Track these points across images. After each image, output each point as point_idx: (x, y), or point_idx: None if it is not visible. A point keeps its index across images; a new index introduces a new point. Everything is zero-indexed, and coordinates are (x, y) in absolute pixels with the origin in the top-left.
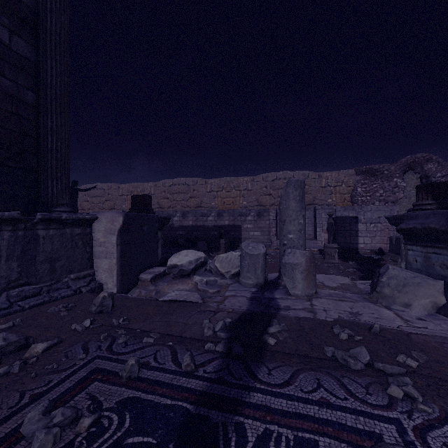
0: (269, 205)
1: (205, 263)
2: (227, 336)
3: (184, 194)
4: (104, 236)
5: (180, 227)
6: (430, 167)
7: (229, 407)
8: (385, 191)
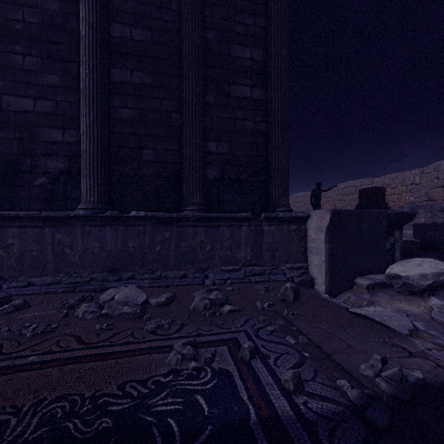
0: None
1: None
2: (391, 392)
3: None
4: (315, 233)
5: None
6: None
7: None
8: None
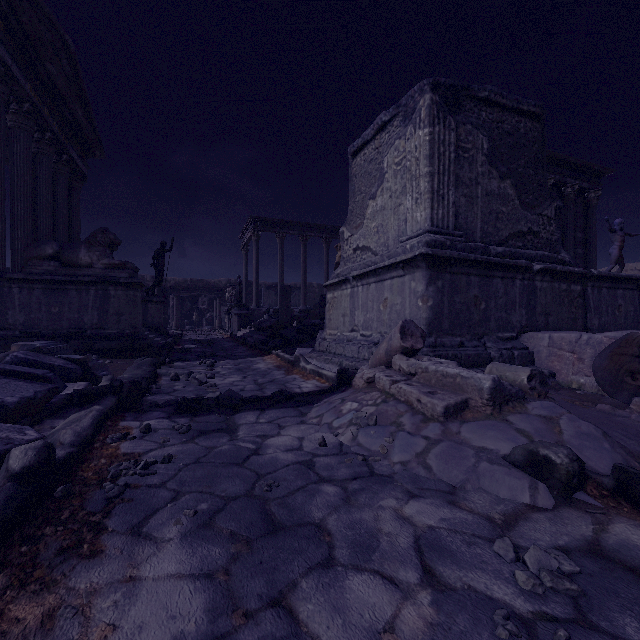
0: None
1: None
2: None
3: None
4: None
5: None
6: None
7: None
8: None
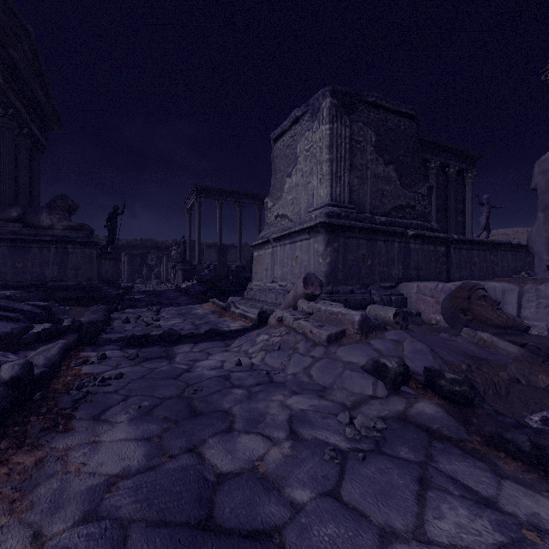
0: None
1: None
2: None
3: None
4: None
5: None
6: None
7: None
8: None
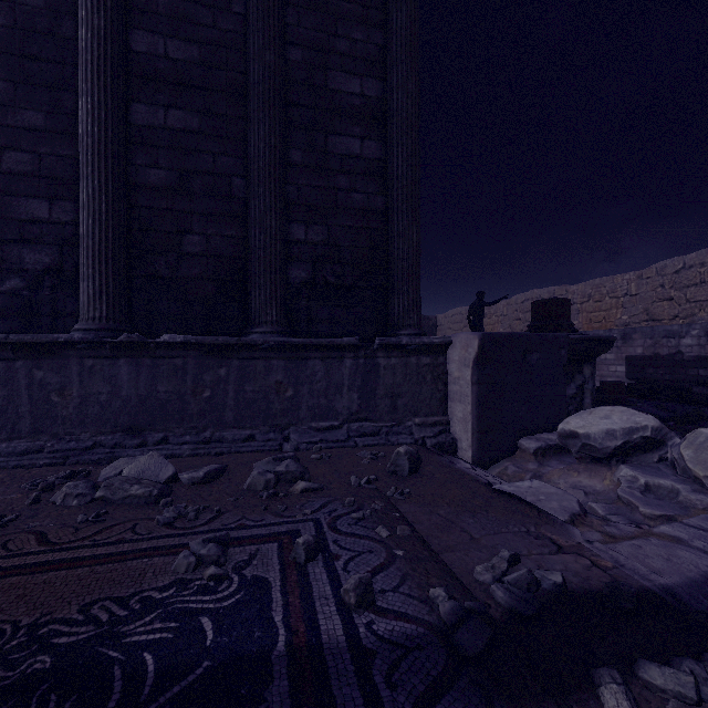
0: None
1: (658, 443)
2: (509, 604)
3: None
4: (458, 369)
5: (699, 361)
6: None
7: (308, 702)
8: None
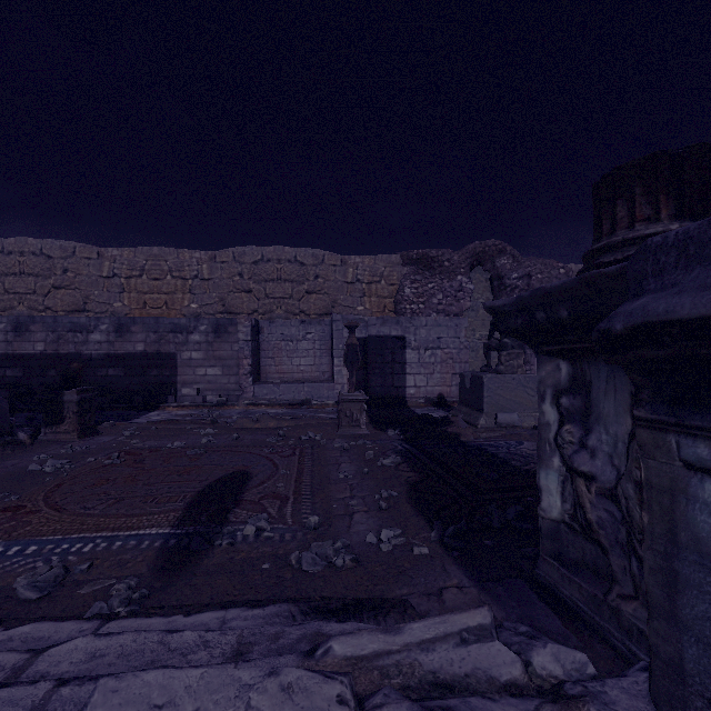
0: (247, 312)
1: None
2: None
3: (37, 277)
4: None
5: (7, 359)
6: (504, 263)
7: None
8: (445, 296)
